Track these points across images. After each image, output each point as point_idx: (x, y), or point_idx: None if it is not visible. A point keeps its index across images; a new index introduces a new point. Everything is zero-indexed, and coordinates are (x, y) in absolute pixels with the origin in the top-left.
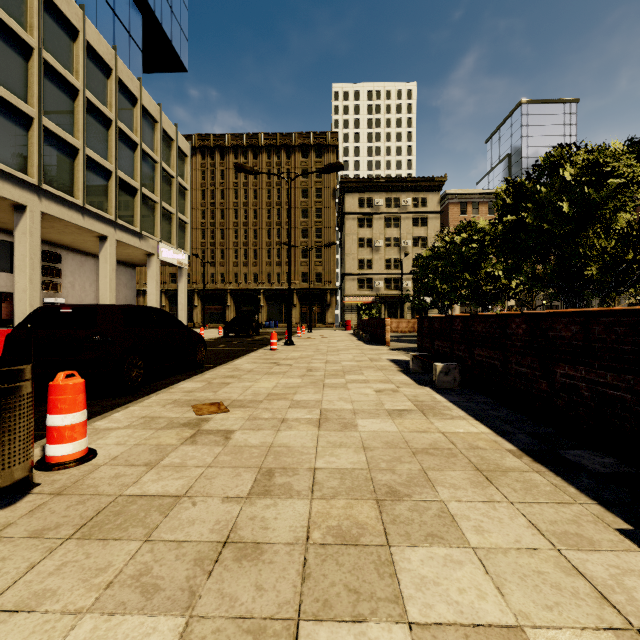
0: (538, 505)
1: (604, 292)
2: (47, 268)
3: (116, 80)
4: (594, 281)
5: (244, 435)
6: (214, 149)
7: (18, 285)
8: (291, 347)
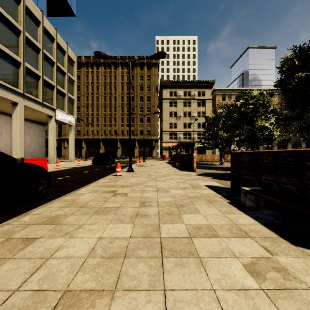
0: None
1: None
2: None
3: (24, 6)
4: None
5: None
6: (93, 64)
7: None
8: (131, 173)
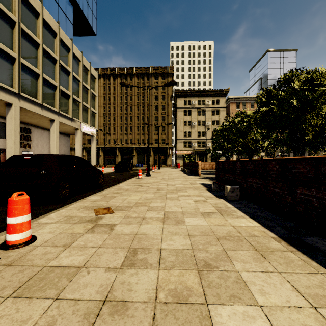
0: (296, 274)
1: (315, 148)
2: (24, 136)
3: (59, 39)
4: (310, 142)
5: (121, 227)
6: (110, 75)
7: (8, 145)
8: (149, 177)
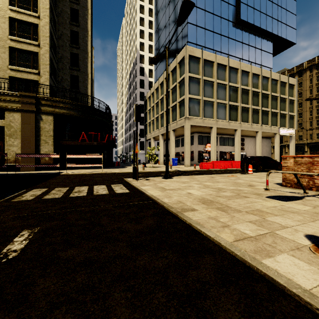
0: None
1: None
2: (241, 143)
3: (261, 77)
4: None
5: (273, 175)
6: (318, 64)
7: (235, 150)
8: None
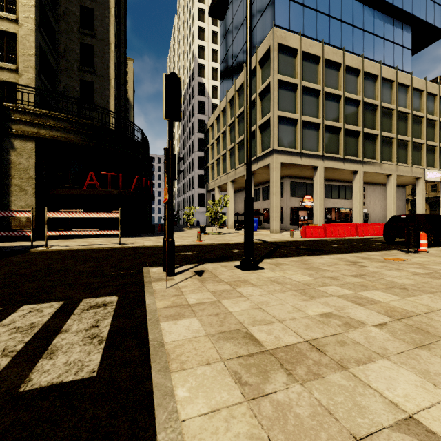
0: None
1: None
2: None
3: (396, 85)
4: None
5: None
6: None
7: (354, 205)
8: None
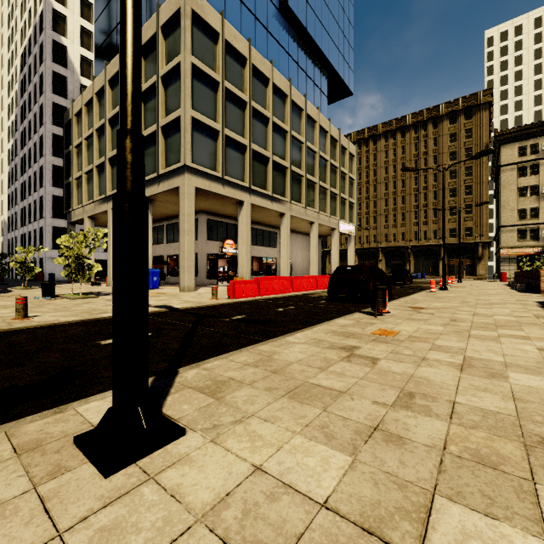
0: None
1: None
2: None
3: (318, 127)
4: None
5: (439, 314)
6: (368, 139)
7: (281, 254)
8: (445, 291)
